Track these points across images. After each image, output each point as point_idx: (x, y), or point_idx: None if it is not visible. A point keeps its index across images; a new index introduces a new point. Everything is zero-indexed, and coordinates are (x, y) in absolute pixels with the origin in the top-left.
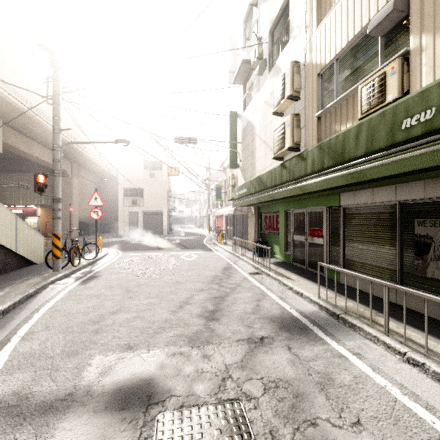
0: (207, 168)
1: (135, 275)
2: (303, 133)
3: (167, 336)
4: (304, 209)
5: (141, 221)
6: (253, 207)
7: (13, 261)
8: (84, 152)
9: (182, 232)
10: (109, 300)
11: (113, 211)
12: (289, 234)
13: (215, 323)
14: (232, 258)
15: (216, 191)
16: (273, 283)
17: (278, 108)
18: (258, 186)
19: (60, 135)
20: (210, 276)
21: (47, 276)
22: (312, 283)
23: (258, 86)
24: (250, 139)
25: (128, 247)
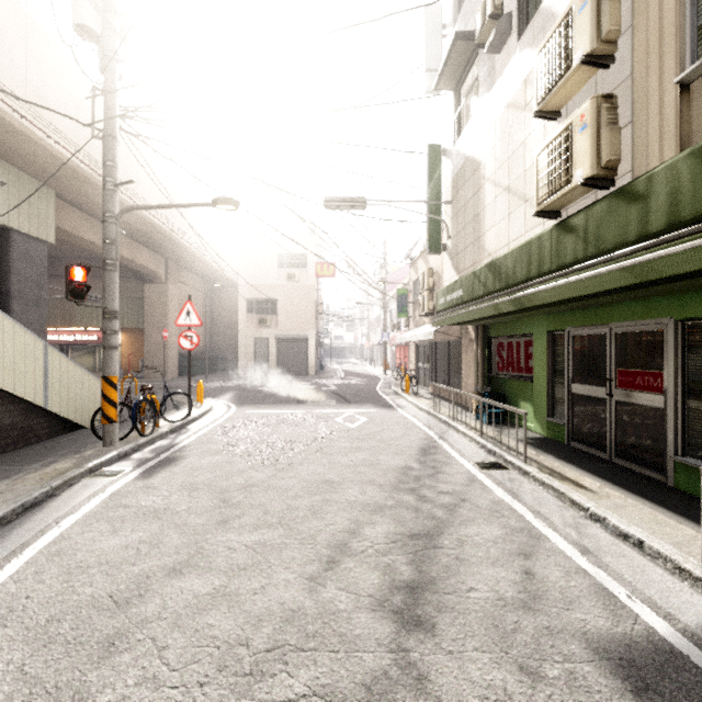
0: (384, 259)
1: (246, 459)
2: (626, 138)
3: (287, 693)
4: (603, 327)
5: (274, 352)
6: (472, 326)
7: (41, 424)
8: (184, 241)
9: (340, 372)
10: (178, 525)
11: (231, 337)
12: (558, 381)
13: (424, 642)
14: (433, 426)
15: (398, 300)
16: (544, 497)
17: (551, 99)
18: (494, 281)
19: (115, 194)
20: (394, 469)
21: (87, 456)
22: (649, 505)
23: (490, 78)
24: (471, 192)
25: (249, 398)
